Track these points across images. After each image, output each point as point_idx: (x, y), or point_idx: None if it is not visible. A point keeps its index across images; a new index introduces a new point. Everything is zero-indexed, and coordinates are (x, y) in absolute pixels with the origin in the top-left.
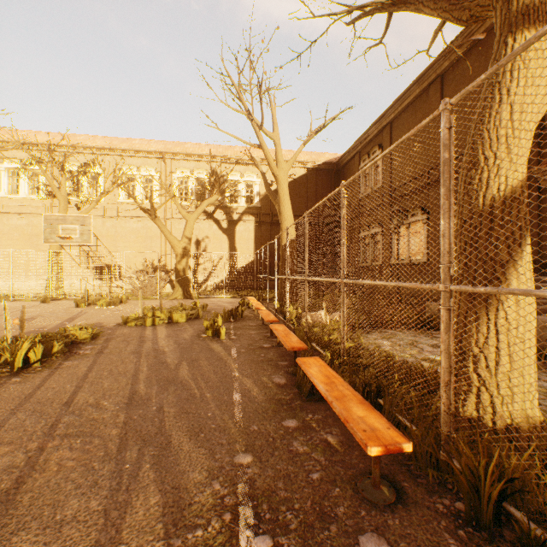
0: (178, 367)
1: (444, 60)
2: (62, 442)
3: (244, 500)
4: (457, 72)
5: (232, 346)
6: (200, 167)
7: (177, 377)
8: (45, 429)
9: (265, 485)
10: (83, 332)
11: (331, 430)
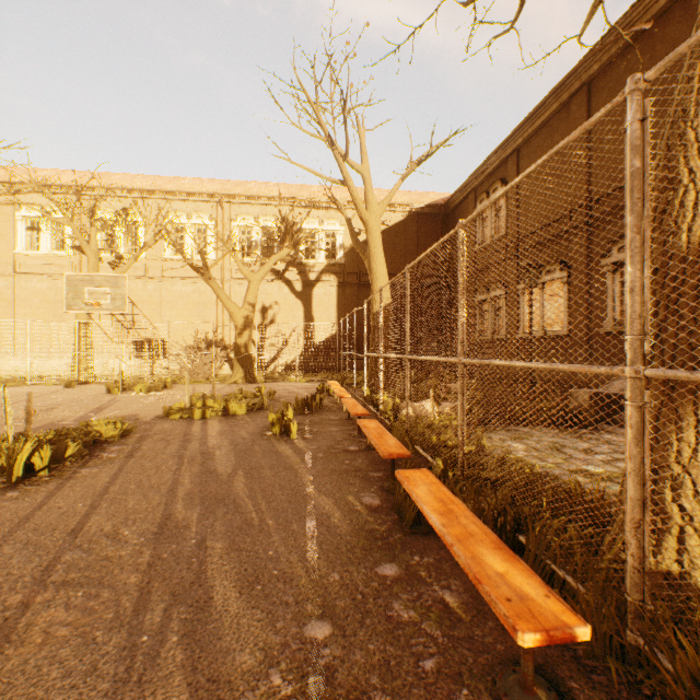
0: (231, 478)
1: (592, 62)
2: (57, 594)
3: None
4: (611, 77)
5: (305, 449)
6: (267, 212)
7: (229, 493)
8: (37, 572)
9: (351, 679)
10: (110, 427)
11: (448, 583)
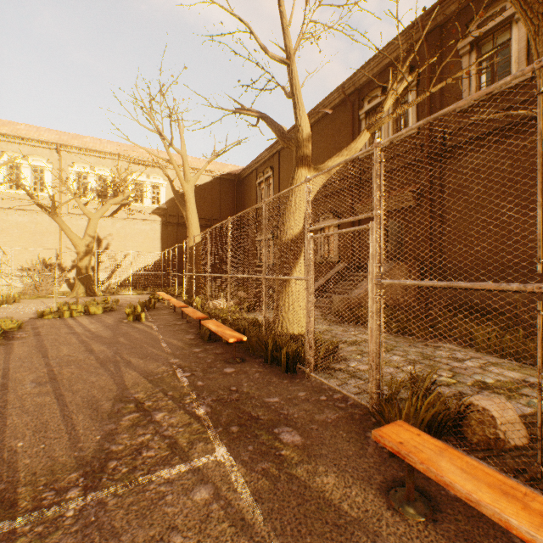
0: (115, 337)
1: (311, 117)
2: (63, 367)
3: (177, 369)
4: (320, 128)
5: (152, 325)
6: (102, 163)
7: (118, 341)
8: (44, 366)
9: (186, 365)
10: (8, 322)
11: (219, 350)
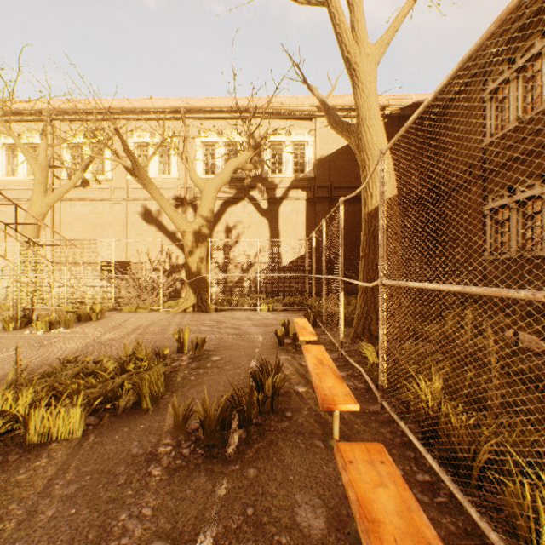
0: None
1: None
2: None
3: None
4: None
5: None
6: (231, 126)
7: None
8: None
9: None
10: None
11: None
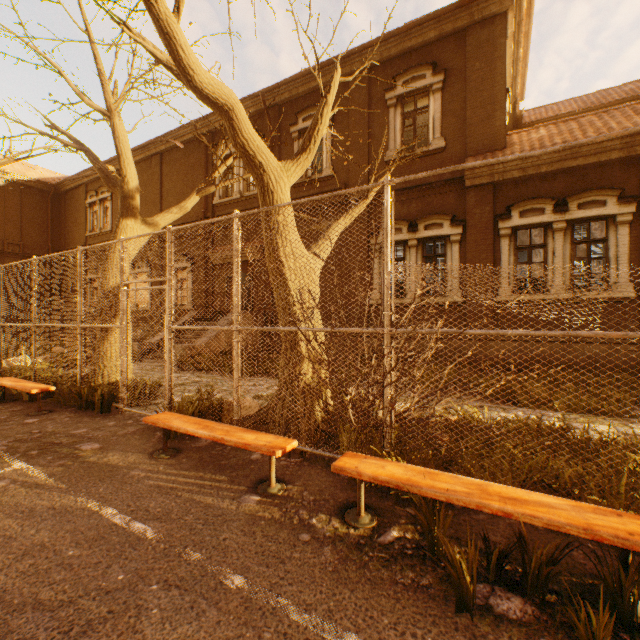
0: None
1: (162, 143)
2: None
3: None
4: (172, 158)
5: None
6: None
7: None
8: None
9: None
10: None
11: (18, 407)
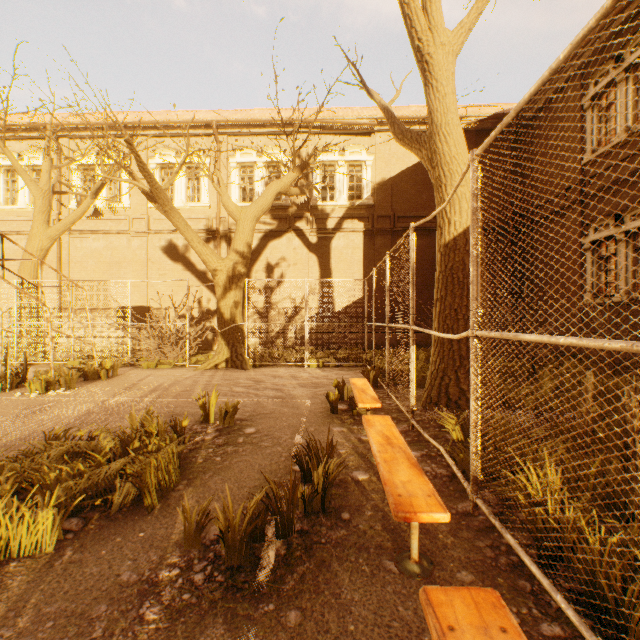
0: None
1: None
2: None
3: None
4: None
5: None
6: (273, 143)
7: None
8: None
9: None
10: None
11: None
